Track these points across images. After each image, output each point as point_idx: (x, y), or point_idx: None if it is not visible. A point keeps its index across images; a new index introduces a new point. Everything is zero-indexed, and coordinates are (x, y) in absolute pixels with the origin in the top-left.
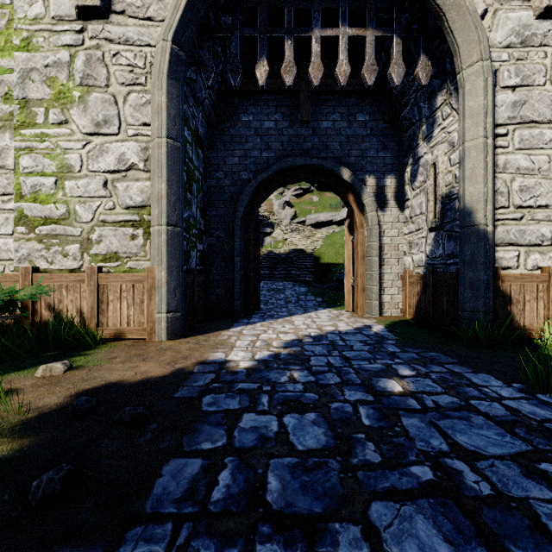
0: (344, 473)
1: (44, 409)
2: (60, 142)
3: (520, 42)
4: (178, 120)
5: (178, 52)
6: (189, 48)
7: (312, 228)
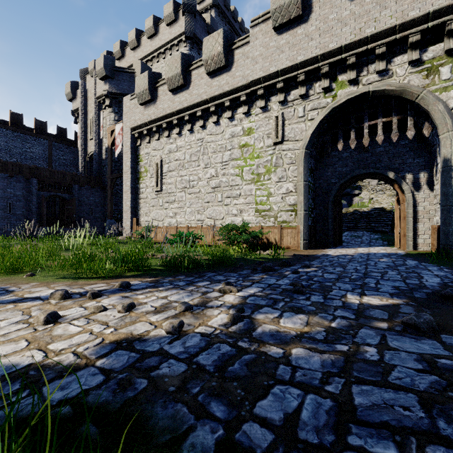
0: (348, 262)
1: (287, 255)
2: (268, 185)
3: None
4: (307, 174)
5: (307, 151)
6: (310, 148)
7: None
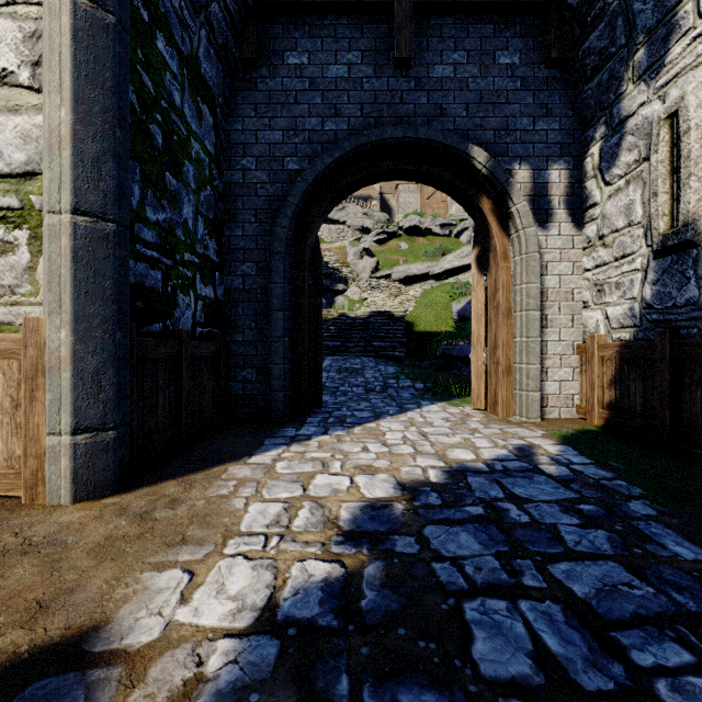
0: None
1: None
2: None
3: None
4: None
5: None
6: None
7: (401, 285)
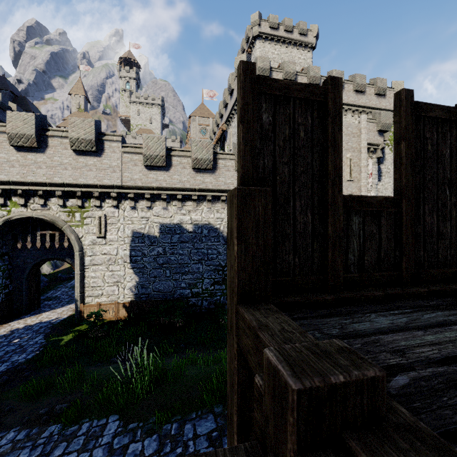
0: None
1: None
2: None
3: (93, 244)
4: None
5: None
6: None
7: None
